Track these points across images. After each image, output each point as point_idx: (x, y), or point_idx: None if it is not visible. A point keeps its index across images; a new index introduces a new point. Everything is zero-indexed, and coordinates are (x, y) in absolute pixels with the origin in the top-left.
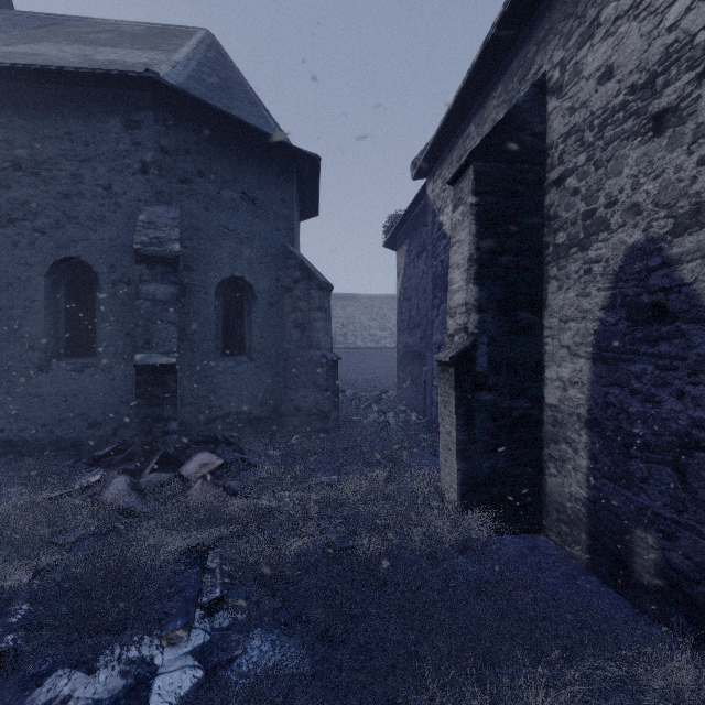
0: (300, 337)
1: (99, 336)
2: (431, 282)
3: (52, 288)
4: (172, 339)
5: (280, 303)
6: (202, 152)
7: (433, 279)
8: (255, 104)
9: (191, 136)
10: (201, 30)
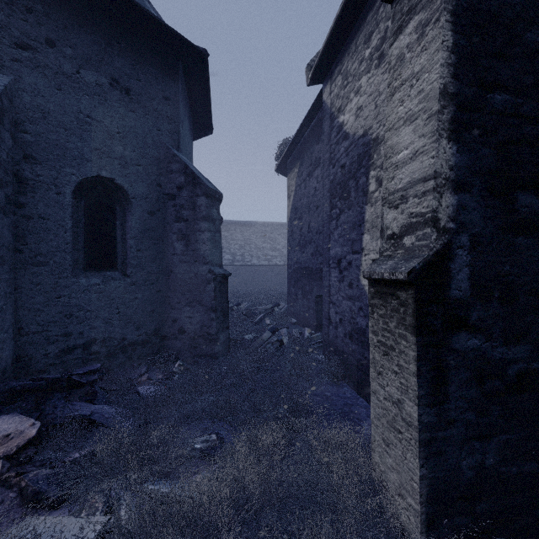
0: (184, 250)
1: None
2: (328, 192)
3: None
4: None
5: (162, 212)
6: (52, 16)
7: (331, 188)
8: None
9: None
10: None
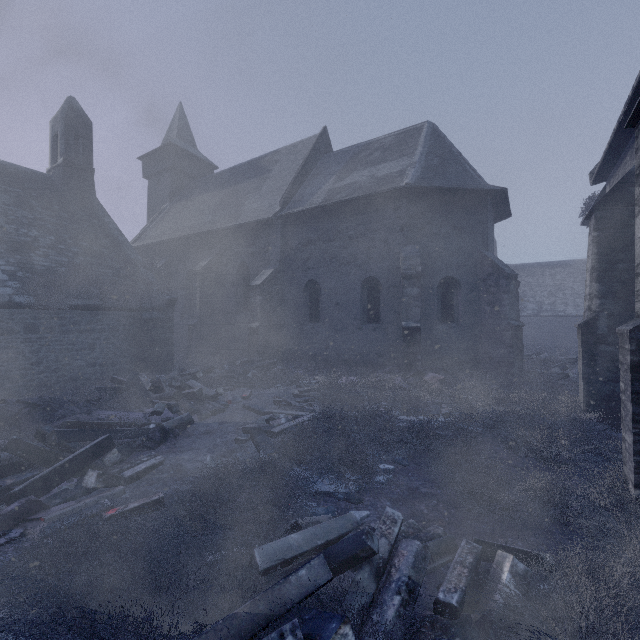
0: (491, 311)
1: (381, 313)
2: None
3: (362, 291)
4: (418, 315)
5: (477, 289)
6: (429, 210)
7: None
8: (460, 163)
9: (424, 204)
10: (425, 123)
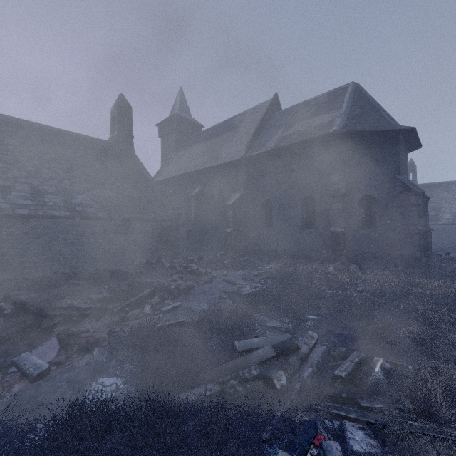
0: (402, 220)
1: (316, 222)
2: None
3: (302, 207)
4: (342, 223)
5: (391, 204)
6: (352, 148)
7: None
8: (377, 111)
9: (348, 143)
10: (350, 84)
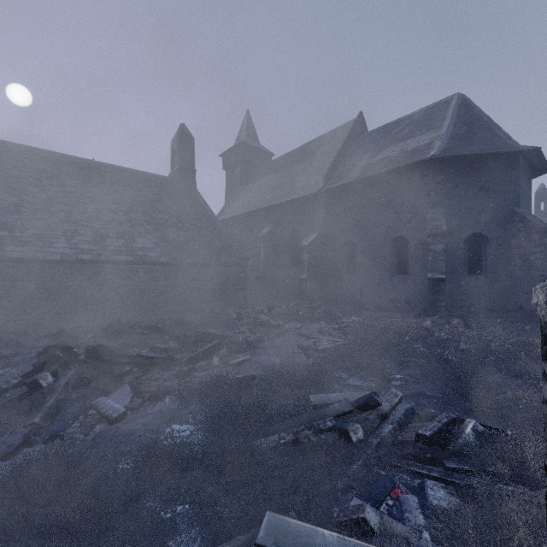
0: (522, 264)
1: (409, 266)
2: None
3: (392, 248)
4: (442, 267)
5: (507, 244)
6: (456, 176)
7: None
8: (489, 129)
9: (450, 170)
10: (454, 96)
